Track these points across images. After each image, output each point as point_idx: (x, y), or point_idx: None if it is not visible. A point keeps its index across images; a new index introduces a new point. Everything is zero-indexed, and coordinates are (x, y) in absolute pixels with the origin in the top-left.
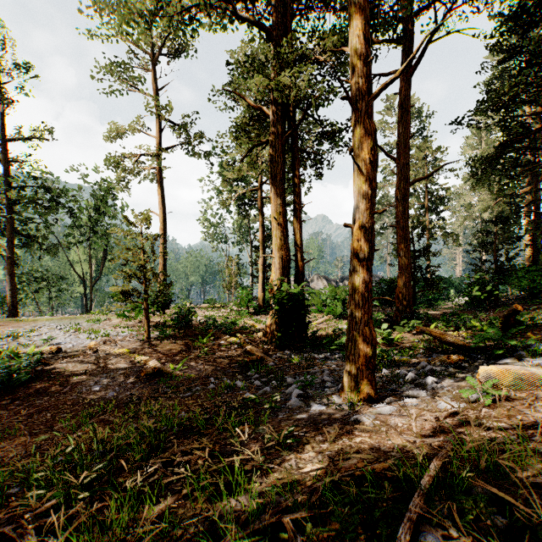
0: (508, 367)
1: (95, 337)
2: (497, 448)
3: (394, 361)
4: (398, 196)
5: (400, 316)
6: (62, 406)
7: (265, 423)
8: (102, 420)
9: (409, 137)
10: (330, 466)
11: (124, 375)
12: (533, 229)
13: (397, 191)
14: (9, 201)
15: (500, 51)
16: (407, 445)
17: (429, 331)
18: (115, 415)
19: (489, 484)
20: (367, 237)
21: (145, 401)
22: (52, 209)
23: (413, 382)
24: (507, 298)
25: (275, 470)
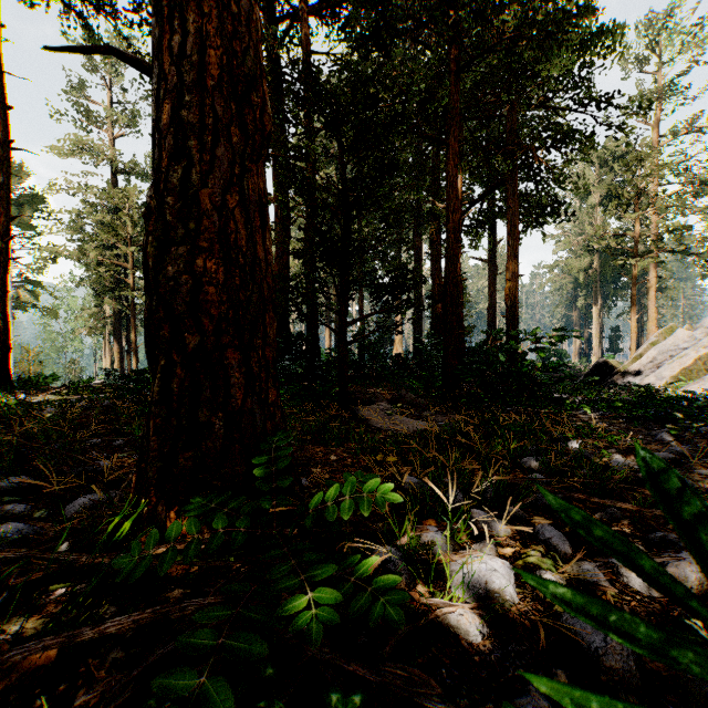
0: None
1: None
2: None
3: None
4: None
5: None
6: None
7: None
8: None
9: None
10: None
11: None
12: None
13: None
14: None
15: None
16: None
17: None
18: None
19: None
20: None
21: None
22: None
23: None
24: None
25: None
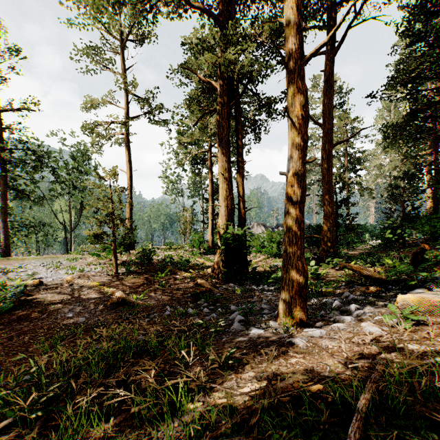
0: (423, 296)
1: (72, 272)
2: (435, 372)
3: (321, 291)
4: (323, 155)
5: (325, 255)
6: (39, 330)
7: (210, 345)
8: (71, 342)
9: (332, 107)
10: (268, 386)
11: (93, 304)
12: (434, 183)
13: (323, 152)
14: (3, 161)
15: (407, 36)
16: (339, 366)
17: (351, 266)
18: (83, 338)
19: (426, 408)
20: (299, 183)
21: (109, 326)
22: (39, 168)
23: (339, 309)
24: (412, 241)
25: (217, 389)
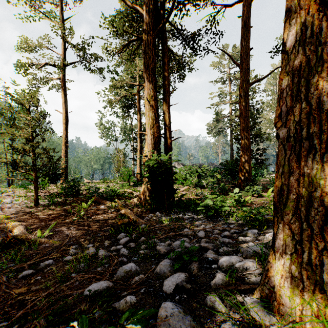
0: None
1: None
2: None
3: (265, 220)
4: (241, 93)
5: (243, 184)
6: None
7: None
8: None
9: (249, 49)
10: None
11: None
12: None
13: (240, 90)
14: None
15: None
16: None
17: None
18: None
19: None
20: None
21: None
22: None
23: None
24: None
25: None
